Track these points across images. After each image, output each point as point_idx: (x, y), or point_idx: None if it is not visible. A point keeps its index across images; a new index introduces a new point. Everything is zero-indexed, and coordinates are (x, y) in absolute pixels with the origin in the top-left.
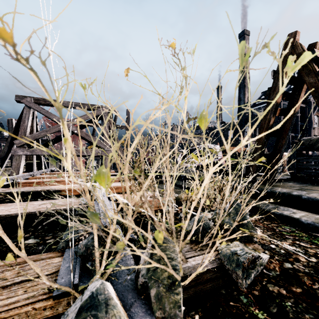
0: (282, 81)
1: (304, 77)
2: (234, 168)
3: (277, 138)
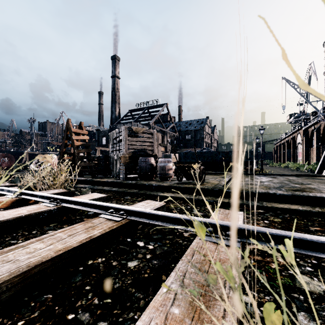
0: (66, 135)
1: (70, 136)
2: None
3: (73, 156)
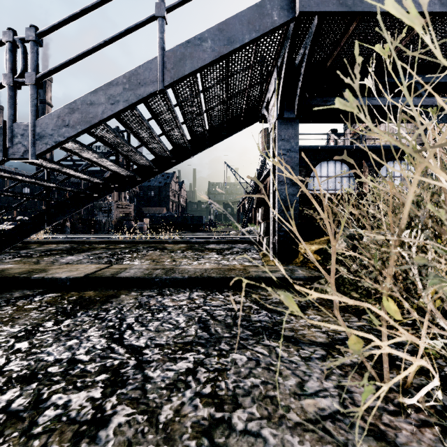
0: None
1: None
2: (45, 231)
3: (64, 220)
